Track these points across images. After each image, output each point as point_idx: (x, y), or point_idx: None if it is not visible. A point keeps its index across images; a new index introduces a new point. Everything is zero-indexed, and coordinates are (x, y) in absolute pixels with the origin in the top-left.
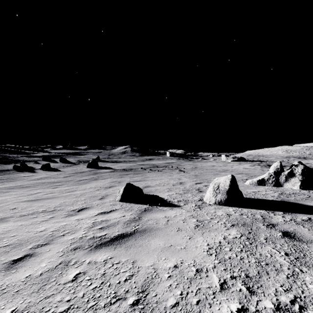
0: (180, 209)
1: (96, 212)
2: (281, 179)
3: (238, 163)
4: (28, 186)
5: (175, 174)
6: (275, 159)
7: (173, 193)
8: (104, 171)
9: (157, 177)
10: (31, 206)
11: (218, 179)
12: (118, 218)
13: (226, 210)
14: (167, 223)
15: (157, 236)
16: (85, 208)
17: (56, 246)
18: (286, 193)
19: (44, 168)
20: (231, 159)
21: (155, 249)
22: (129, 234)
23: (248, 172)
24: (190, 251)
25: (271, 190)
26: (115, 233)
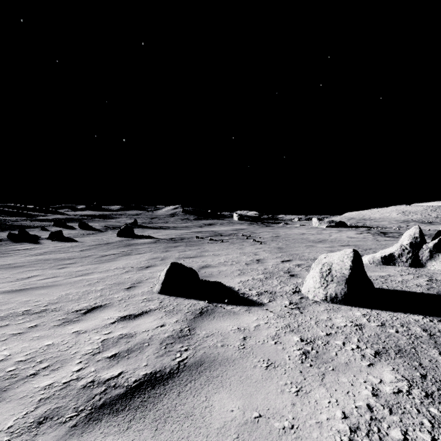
0: (264, 311)
1: (115, 317)
2: (422, 255)
3: (337, 230)
4: (21, 265)
5: (248, 247)
6: (388, 224)
7: (249, 279)
8: (142, 241)
9: (221, 251)
10: (9, 301)
11: (327, 257)
12: (151, 330)
13: (349, 313)
14: (244, 346)
15: (225, 384)
16: (98, 307)
17: (5, 411)
18: (438, 279)
19: (53, 238)
20: (325, 224)
21: (222, 428)
22: (168, 375)
23: (357, 243)
24: (306, 439)
25: (409, 273)
26: (139, 370)
